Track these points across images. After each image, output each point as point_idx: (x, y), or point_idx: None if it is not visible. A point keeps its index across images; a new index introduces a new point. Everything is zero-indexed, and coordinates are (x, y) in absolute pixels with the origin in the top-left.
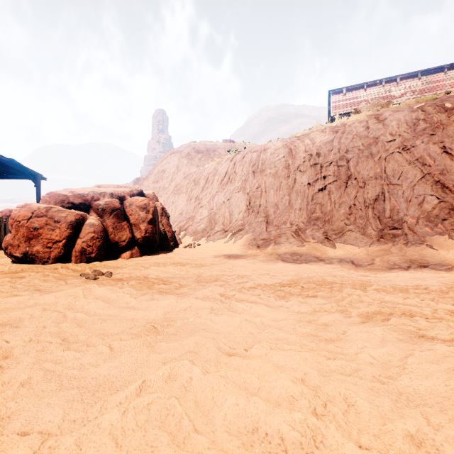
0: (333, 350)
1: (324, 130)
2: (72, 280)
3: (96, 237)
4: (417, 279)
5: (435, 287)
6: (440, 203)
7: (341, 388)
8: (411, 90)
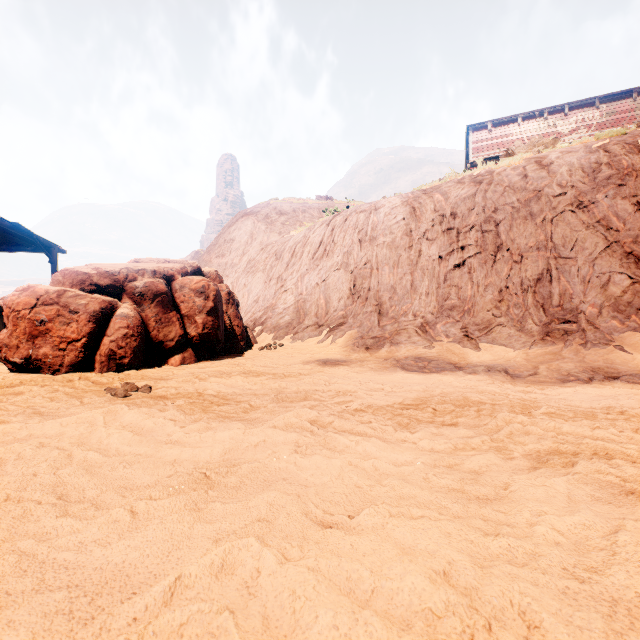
0: (491, 517)
1: (462, 181)
2: (90, 398)
3: (131, 334)
4: (606, 397)
5: (636, 410)
6: (633, 284)
7: (513, 591)
8: (585, 124)
